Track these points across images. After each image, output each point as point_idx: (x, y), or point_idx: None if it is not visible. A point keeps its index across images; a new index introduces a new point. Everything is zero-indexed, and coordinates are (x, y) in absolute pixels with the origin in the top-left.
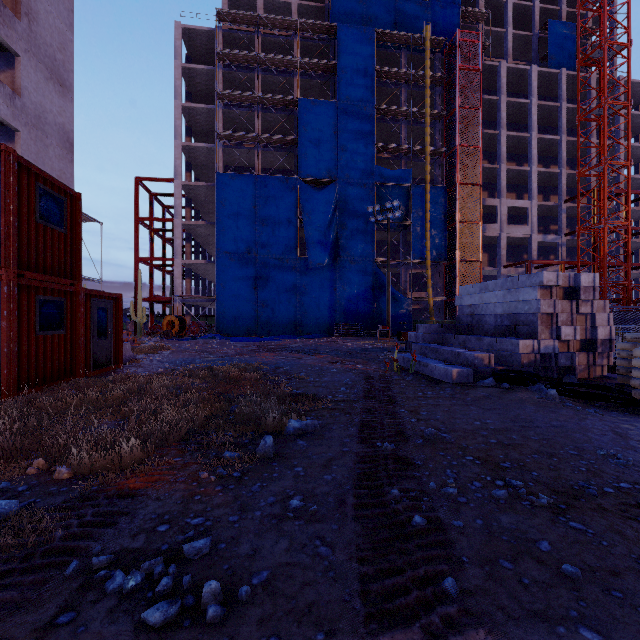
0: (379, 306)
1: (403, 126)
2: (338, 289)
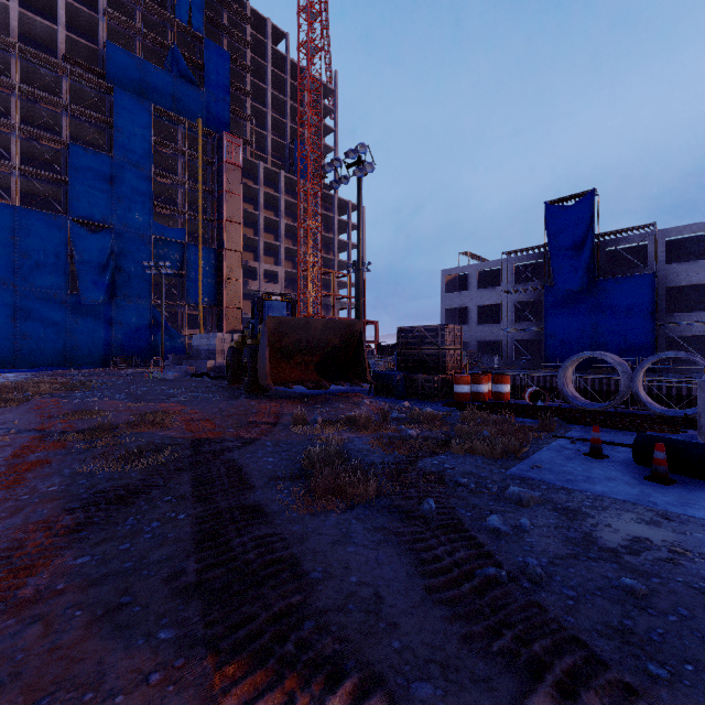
0: (157, 341)
1: (180, 191)
2: (115, 325)
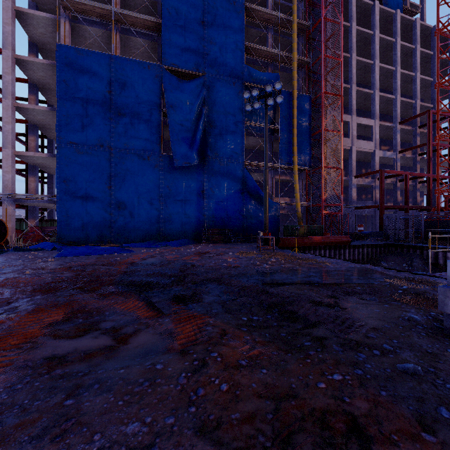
0: (248, 210)
1: (269, 34)
2: (206, 191)
